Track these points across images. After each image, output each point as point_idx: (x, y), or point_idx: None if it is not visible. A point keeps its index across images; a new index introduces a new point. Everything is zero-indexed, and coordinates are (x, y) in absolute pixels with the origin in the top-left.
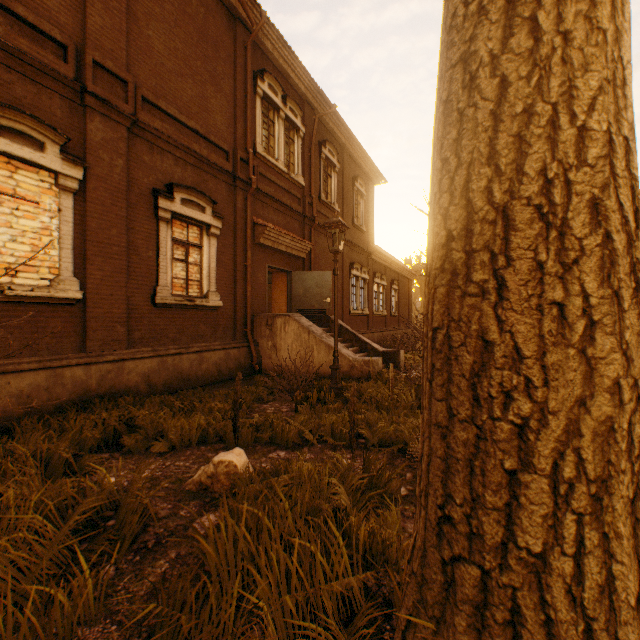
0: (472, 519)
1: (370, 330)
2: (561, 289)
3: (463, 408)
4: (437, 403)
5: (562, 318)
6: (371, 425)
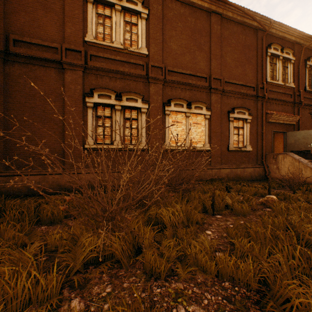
0: None
1: None
2: None
3: None
4: None
5: None
6: None
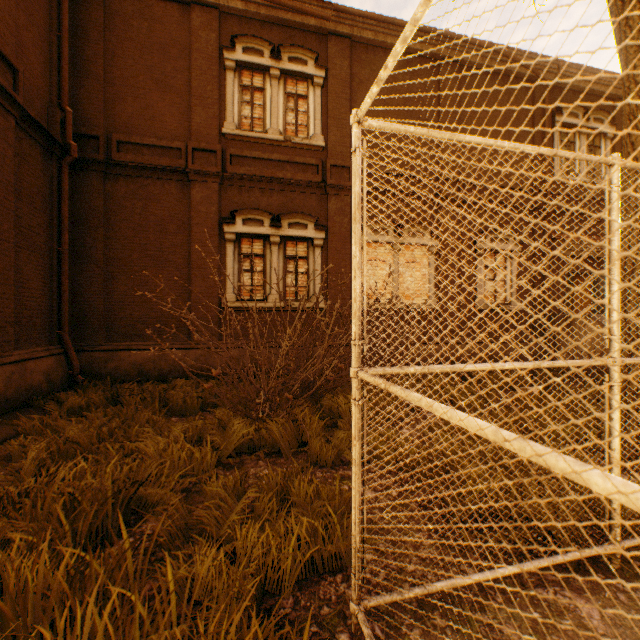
0: None
1: None
2: None
3: None
4: None
5: None
6: None
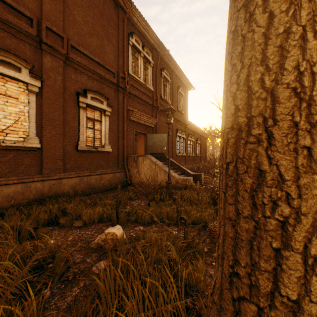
0: (252, 276)
1: (186, 163)
2: (309, 138)
3: (246, 210)
4: (229, 206)
5: (310, 156)
6: (187, 213)
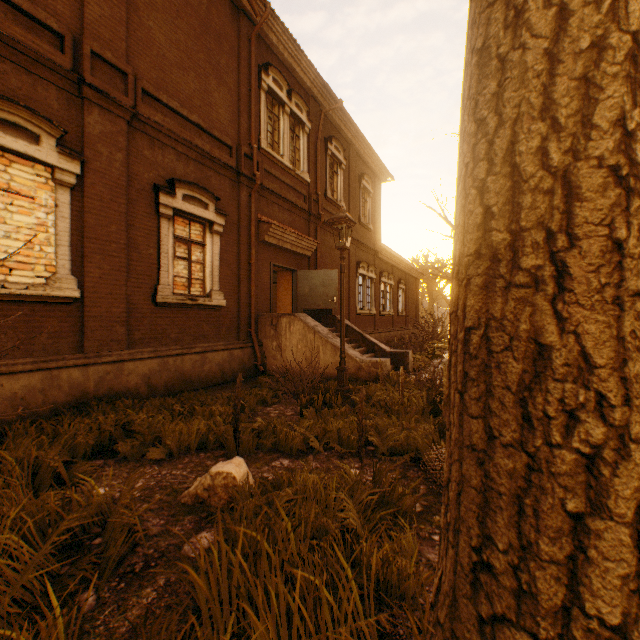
0: (521, 572)
1: (377, 330)
2: None
3: (508, 429)
4: (471, 420)
5: None
6: (380, 431)
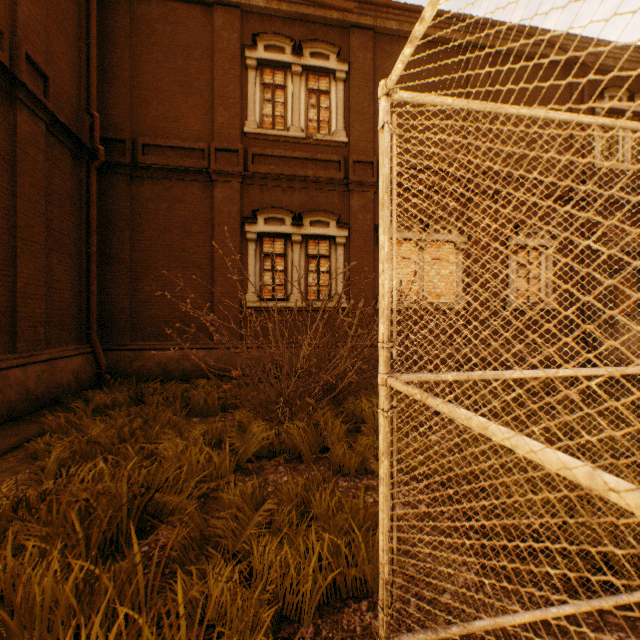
0: None
1: None
2: None
3: None
4: None
5: None
6: None
